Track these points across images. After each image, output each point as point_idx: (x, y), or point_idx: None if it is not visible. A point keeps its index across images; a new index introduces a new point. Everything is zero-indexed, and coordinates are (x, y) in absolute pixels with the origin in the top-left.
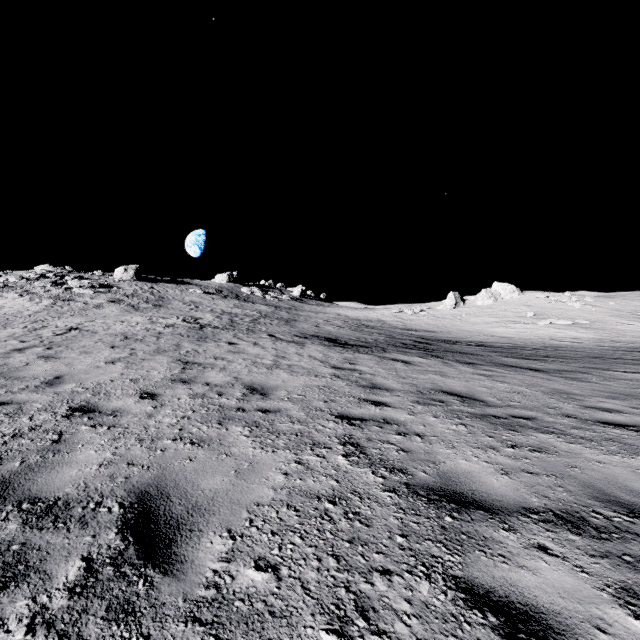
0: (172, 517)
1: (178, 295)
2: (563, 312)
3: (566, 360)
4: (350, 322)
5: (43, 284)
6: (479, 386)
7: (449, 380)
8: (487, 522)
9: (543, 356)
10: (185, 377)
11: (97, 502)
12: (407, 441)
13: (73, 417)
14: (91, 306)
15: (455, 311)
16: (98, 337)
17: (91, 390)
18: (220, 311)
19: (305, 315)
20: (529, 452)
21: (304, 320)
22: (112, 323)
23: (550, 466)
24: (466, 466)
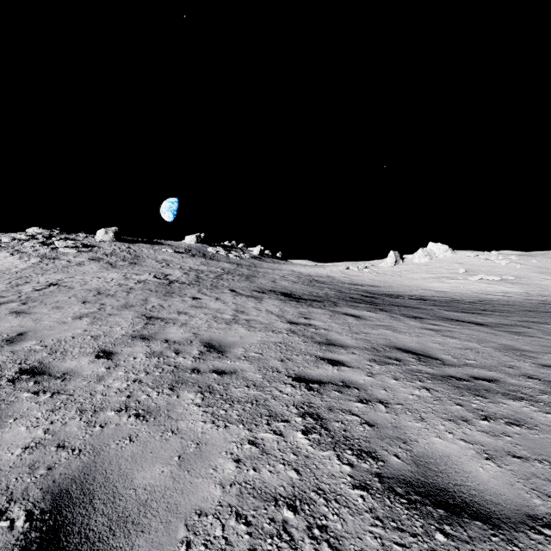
0: (87, 538)
1: (152, 254)
2: (491, 269)
3: (503, 314)
4: (303, 278)
5: (32, 244)
6: (431, 342)
7: (401, 335)
8: (490, 543)
9: (481, 310)
10: (146, 333)
11: (0, 510)
12: (371, 411)
13: (19, 381)
14: (73, 264)
15: (395, 268)
16: (73, 292)
17: (49, 348)
18: (188, 268)
19: (263, 271)
20: (507, 426)
21: (262, 276)
22: (89, 279)
23: (537, 447)
24: (442, 447)
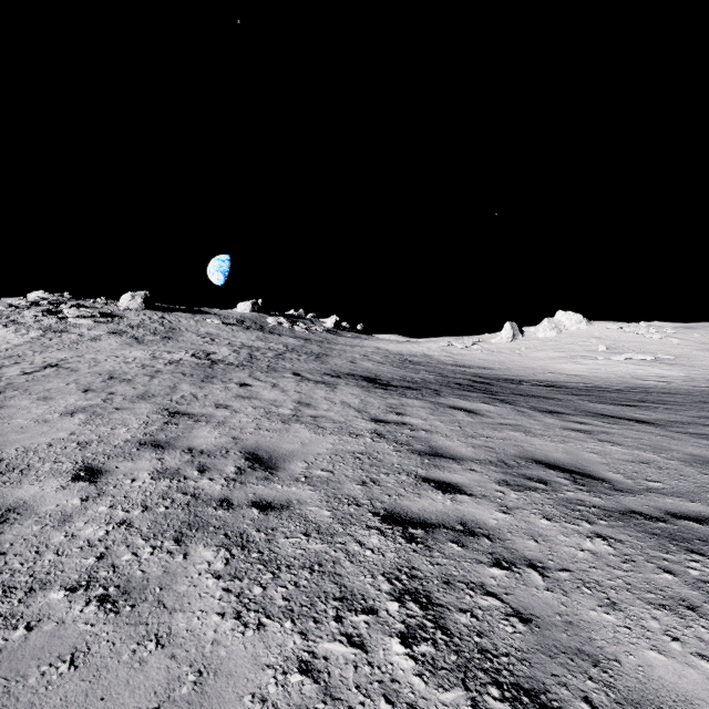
0: None
1: (192, 326)
2: (641, 345)
3: (671, 406)
4: (391, 357)
5: (34, 313)
6: (585, 451)
7: (538, 440)
8: None
9: (637, 400)
10: (162, 438)
11: None
12: (518, 585)
13: None
14: (86, 338)
15: (513, 344)
16: (75, 377)
17: (5, 463)
18: (239, 344)
19: (339, 349)
20: None
21: (338, 355)
22: (103, 359)
23: None
24: (671, 675)
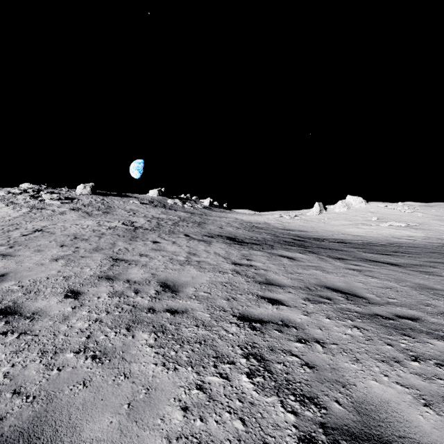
0: None
1: (121, 205)
2: (398, 217)
3: (412, 255)
4: (245, 224)
5: (24, 197)
6: (355, 281)
7: (329, 275)
8: None
9: (393, 251)
10: (111, 274)
11: None
12: (309, 351)
13: None
14: (57, 213)
15: (320, 216)
16: (54, 237)
17: (25, 288)
18: (151, 216)
19: (212, 219)
20: (437, 368)
21: (211, 223)
22: (69, 226)
23: None
24: (380, 391)
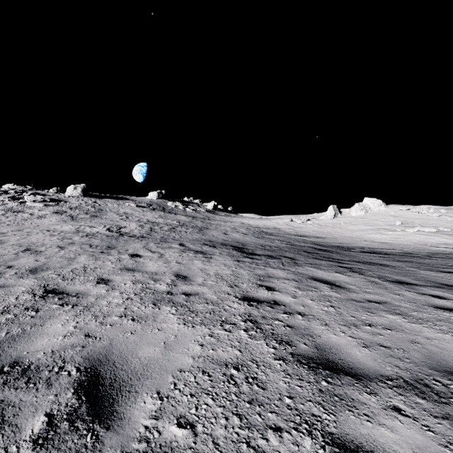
0: None
1: (115, 208)
2: (425, 221)
3: None
4: (252, 229)
5: (2, 198)
6: None
7: (427, 330)
8: None
9: None
10: None
11: None
12: None
13: None
14: (35, 216)
15: (334, 220)
16: None
17: None
18: (145, 221)
19: (216, 224)
20: None
21: (215, 228)
22: (36, 232)
23: None
24: None
